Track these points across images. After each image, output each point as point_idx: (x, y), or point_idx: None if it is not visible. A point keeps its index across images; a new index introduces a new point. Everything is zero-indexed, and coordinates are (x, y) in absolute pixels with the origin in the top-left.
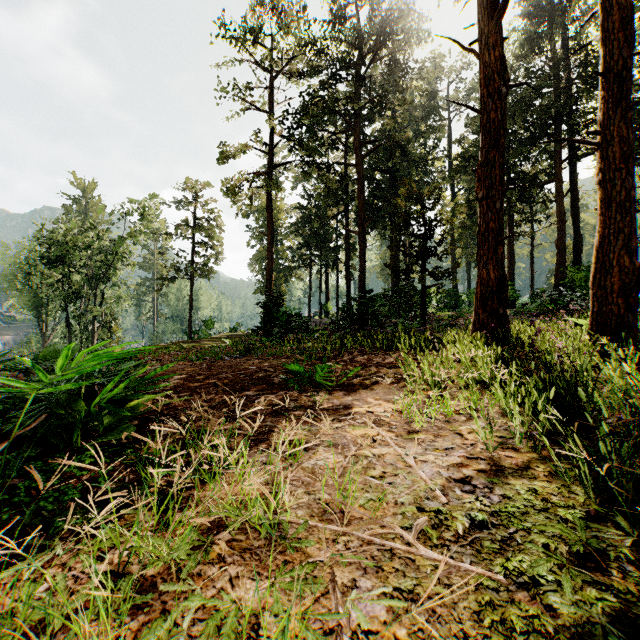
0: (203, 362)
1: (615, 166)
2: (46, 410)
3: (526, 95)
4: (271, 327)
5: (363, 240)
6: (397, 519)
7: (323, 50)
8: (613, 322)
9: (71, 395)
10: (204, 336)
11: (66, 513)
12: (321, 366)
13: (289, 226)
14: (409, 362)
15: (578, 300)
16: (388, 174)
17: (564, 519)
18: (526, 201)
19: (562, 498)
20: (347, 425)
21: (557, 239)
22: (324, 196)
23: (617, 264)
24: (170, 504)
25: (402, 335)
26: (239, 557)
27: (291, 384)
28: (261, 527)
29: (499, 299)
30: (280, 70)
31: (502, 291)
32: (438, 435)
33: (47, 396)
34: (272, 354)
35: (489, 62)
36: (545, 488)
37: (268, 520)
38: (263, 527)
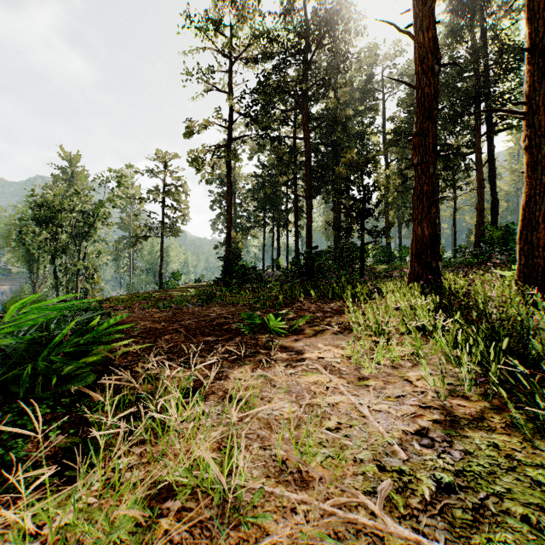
0: (169, 309)
1: (540, 133)
2: (11, 358)
3: (450, 78)
4: (230, 278)
5: (310, 203)
6: (358, 481)
7: (275, 39)
8: (539, 274)
9: (30, 345)
10: (173, 286)
11: (5, 477)
12: (275, 314)
13: (246, 192)
14: (354, 310)
15: (498, 255)
16: (331, 147)
17: (535, 481)
18: (450, 170)
19: (526, 455)
20: (300, 371)
21: (477, 202)
22: (276, 165)
23: (542, 221)
24: (117, 467)
25: (345, 285)
26: (188, 533)
27: (247, 331)
28: (214, 491)
29: (432, 253)
30: (238, 56)
31: (435, 246)
32: (388, 382)
33: (4, 346)
34: (231, 302)
35: (423, 43)
36: (506, 442)
37: (221, 485)
38: (216, 492)
